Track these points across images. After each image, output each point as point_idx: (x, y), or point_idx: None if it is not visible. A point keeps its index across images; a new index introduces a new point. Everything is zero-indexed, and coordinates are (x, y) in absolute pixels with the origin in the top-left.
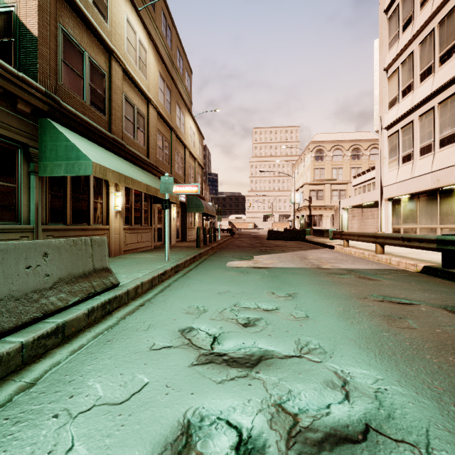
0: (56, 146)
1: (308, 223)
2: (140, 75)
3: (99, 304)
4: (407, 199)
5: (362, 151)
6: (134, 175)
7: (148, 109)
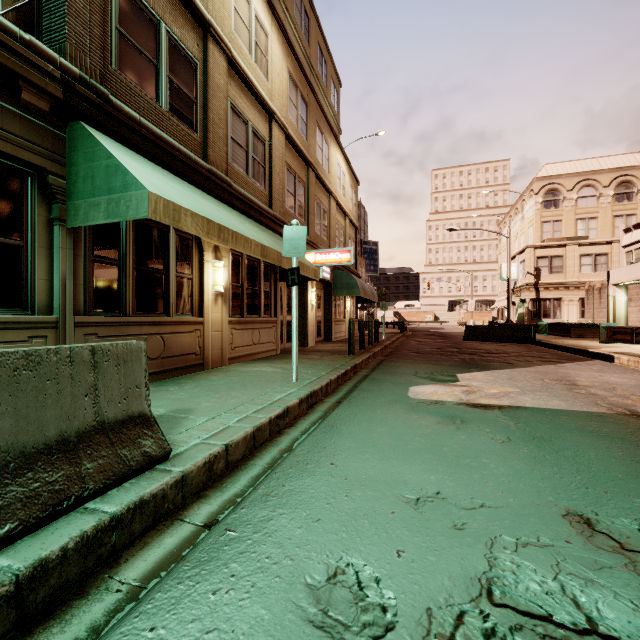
0: (92, 170)
1: (533, 313)
2: (257, 72)
3: (70, 544)
4: None
5: (637, 185)
6: (238, 228)
7: (271, 130)
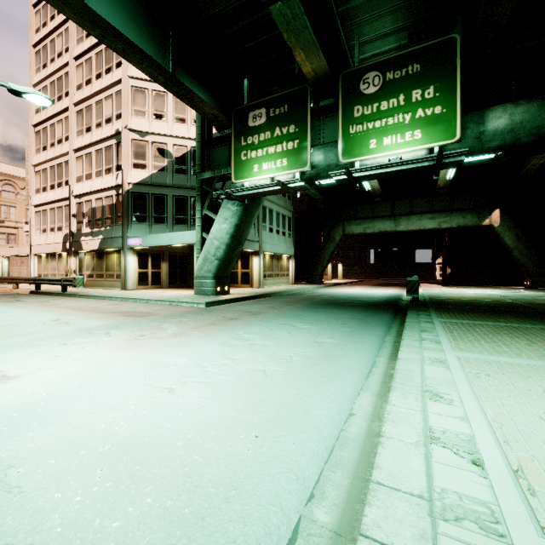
0: None
1: None
2: None
3: None
4: (45, 256)
5: None
6: None
7: None
